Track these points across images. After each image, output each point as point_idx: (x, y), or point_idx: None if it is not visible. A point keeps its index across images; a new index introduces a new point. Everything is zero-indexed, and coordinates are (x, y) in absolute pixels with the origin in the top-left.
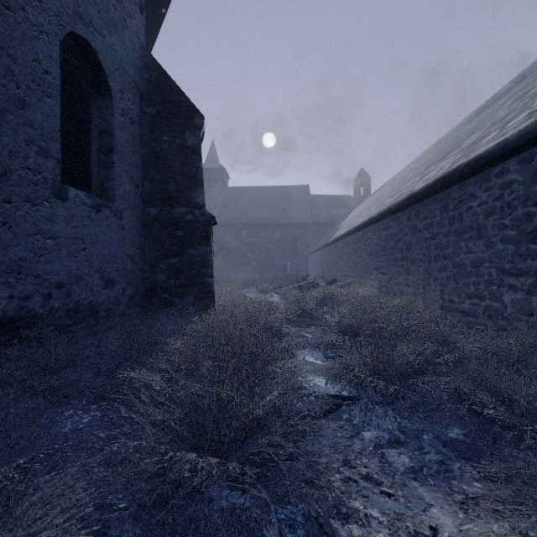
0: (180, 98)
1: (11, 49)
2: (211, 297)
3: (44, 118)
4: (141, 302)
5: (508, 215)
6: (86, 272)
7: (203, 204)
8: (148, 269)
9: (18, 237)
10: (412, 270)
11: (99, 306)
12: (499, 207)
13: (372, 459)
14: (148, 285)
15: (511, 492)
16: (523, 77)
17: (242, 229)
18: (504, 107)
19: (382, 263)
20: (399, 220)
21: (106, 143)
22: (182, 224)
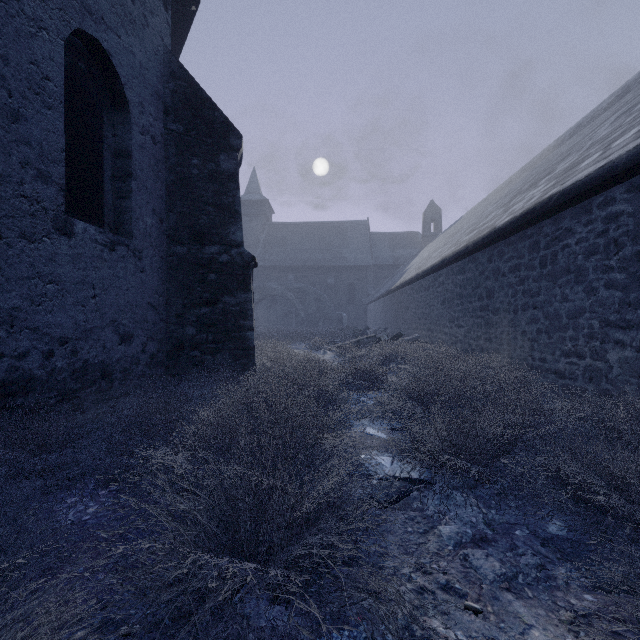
0: (213, 113)
1: (1, 48)
2: (250, 355)
3: (43, 135)
4: (165, 361)
5: (613, 254)
6: (96, 324)
7: (241, 241)
8: (175, 321)
9: (11, 280)
10: (494, 322)
11: (113, 366)
12: (603, 245)
13: (453, 562)
14: (175, 340)
15: (639, 613)
16: (627, 90)
17: (289, 273)
18: (606, 125)
19: (457, 313)
20: (479, 261)
21: (123, 166)
22: (215, 266)
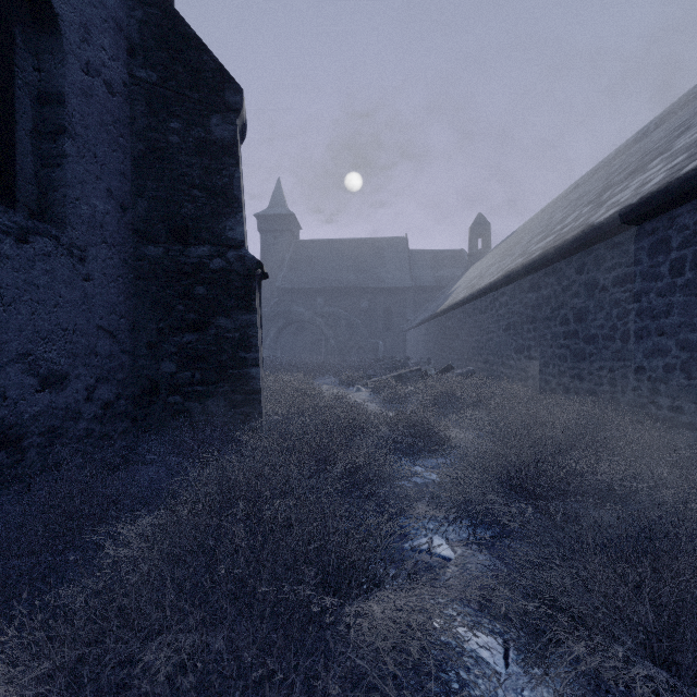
0: (201, 56)
1: None
2: (255, 400)
3: None
4: (131, 410)
5: None
6: None
7: (241, 240)
8: (145, 353)
9: None
10: (587, 353)
11: (25, 426)
12: None
13: None
14: (145, 381)
15: None
16: None
17: (318, 296)
18: None
19: (528, 341)
20: (562, 273)
21: (52, 118)
22: (205, 275)
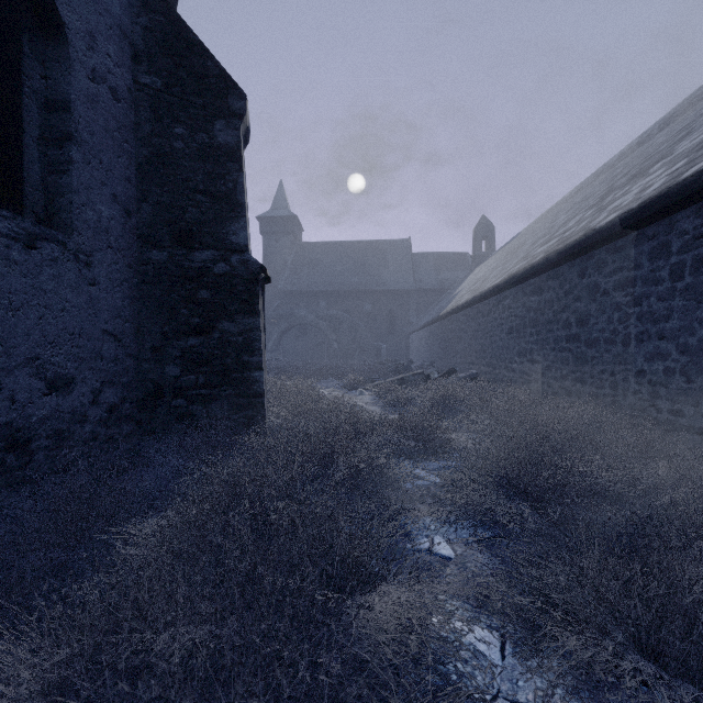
0: (205, 62)
1: None
2: (258, 404)
3: None
4: (136, 413)
5: None
6: None
7: (245, 245)
8: (149, 357)
9: None
10: (589, 357)
11: (33, 429)
12: None
13: None
14: (149, 384)
15: None
16: None
17: (321, 299)
18: None
19: (530, 344)
20: (564, 277)
21: (58, 124)
22: (208, 279)
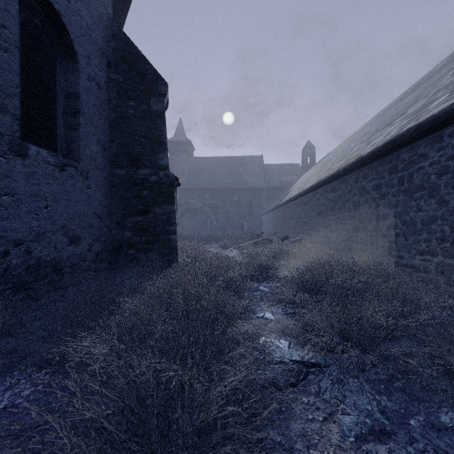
0: (145, 66)
1: None
2: (174, 253)
3: None
4: (108, 258)
5: None
6: (48, 229)
7: (167, 166)
8: (115, 227)
9: None
10: (360, 228)
11: (63, 262)
12: (453, 166)
13: None
14: (115, 242)
15: None
16: None
17: (206, 193)
18: (447, 77)
19: (330, 221)
20: (347, 182)
21: (73, 105)
22: (147, 184)
